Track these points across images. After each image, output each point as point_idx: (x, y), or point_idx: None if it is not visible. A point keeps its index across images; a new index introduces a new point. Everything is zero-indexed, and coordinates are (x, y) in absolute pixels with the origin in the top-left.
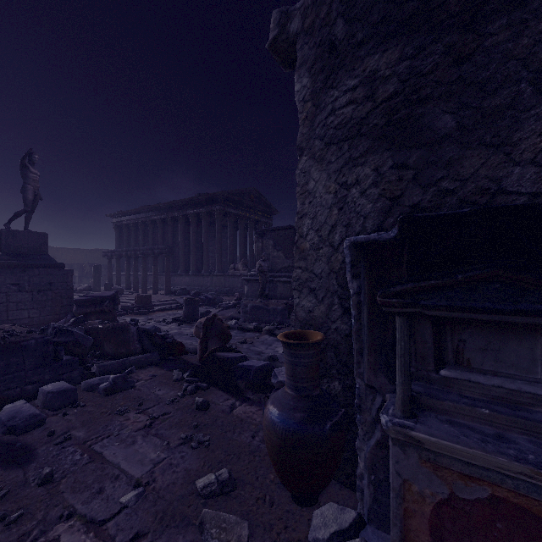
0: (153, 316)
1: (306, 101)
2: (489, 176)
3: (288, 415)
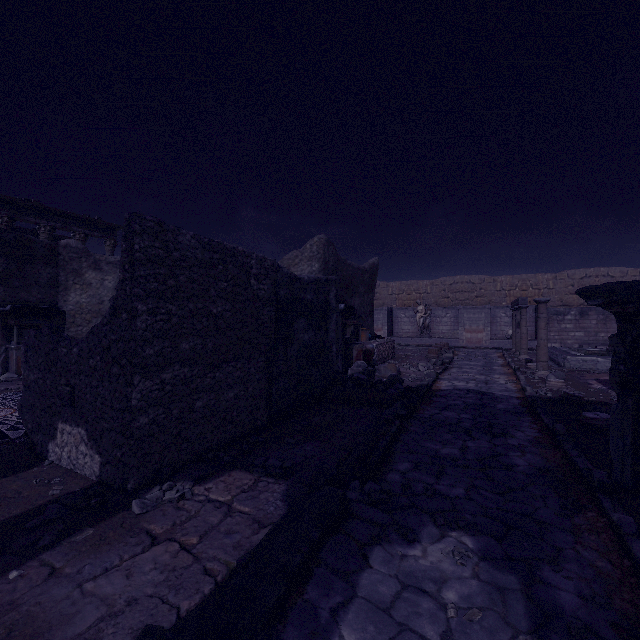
0: None
1: None
2: (27, 298)
3: None
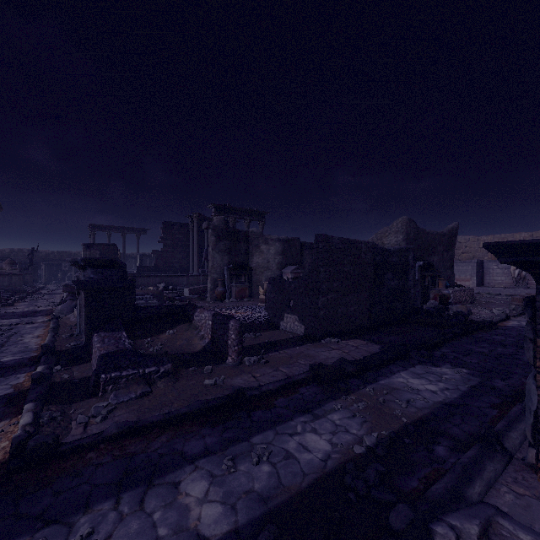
0: (23, 306)
1: (214, 242)
2: (237, 260)
3: (223, 289)
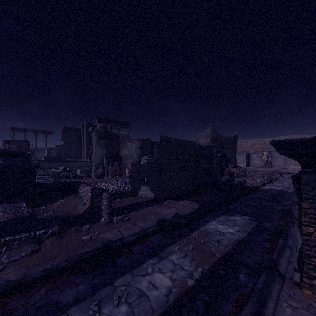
0: None
1: (97, 140)
2: (112, 152)
3: (102, 170)
